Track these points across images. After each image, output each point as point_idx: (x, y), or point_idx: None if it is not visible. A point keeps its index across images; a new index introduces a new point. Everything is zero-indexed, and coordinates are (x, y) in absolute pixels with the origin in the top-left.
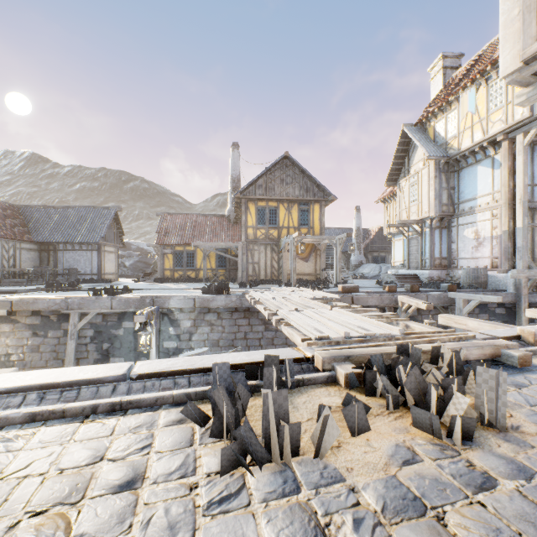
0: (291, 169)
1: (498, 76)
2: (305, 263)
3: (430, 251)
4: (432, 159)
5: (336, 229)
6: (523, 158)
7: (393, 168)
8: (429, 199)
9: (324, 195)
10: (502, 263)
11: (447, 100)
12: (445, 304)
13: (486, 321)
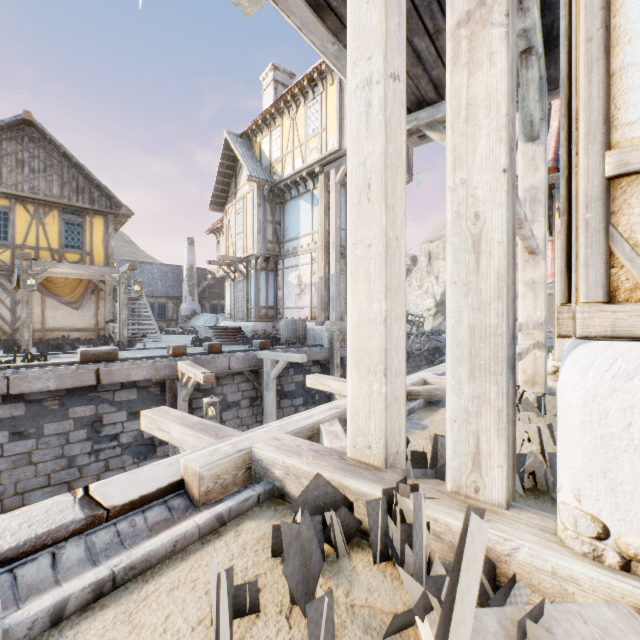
0: (43, 146)
1: (315, 97)
2: (76, 312)
3: (255, 298)
4: (255, 180)
5: (162, 265)
6: (336, 196)
7: (218, 187)
8: (253, 232)
9: (112, 205)
10: (319, 314)
11: (271, 112)
12: (254, 367)
13: (198, 423)
